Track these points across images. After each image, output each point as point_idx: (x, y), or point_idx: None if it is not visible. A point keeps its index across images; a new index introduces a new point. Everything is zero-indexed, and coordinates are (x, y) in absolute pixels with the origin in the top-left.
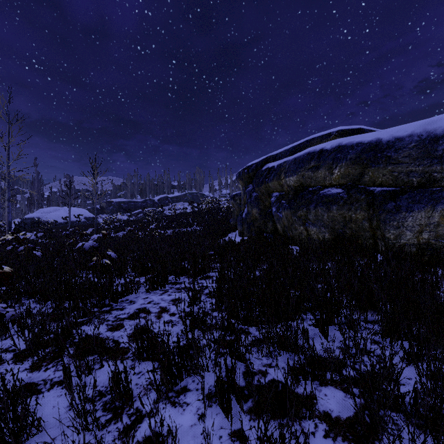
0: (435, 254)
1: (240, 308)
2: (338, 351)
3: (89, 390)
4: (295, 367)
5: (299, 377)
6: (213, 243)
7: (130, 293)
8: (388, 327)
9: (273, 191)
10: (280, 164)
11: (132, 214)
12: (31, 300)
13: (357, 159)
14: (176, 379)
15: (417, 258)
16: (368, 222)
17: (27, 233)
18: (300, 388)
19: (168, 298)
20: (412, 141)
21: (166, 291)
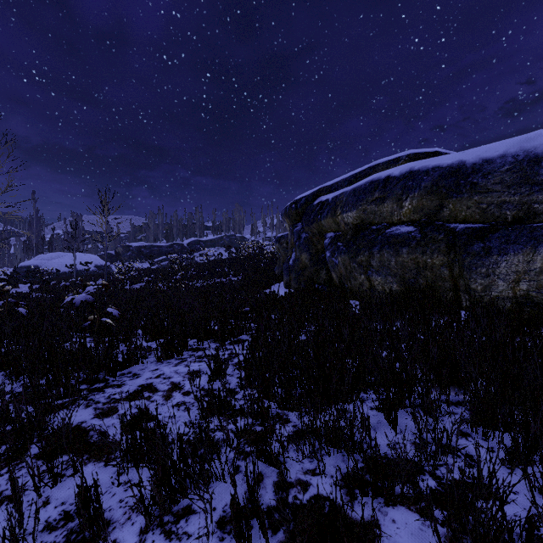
0: (536, 310)
1: (276, 385)
2: (412, 448)
3: (52, 511)
4: (349, 477)
5: (355, 490)
6: (251, 297)
7: (134, 363)
8: (479, 412)
9: (327, 231)
10: (336, 196)
11: (156, 262)
12: (0, 374)
13: (434, 188)
14: (176, 494)
15: (514, 316)
16: (448, 269)
17: (20, 285)
18: (355, 510)
19: (184, 370)
20: (505, 164)
21: (184, 360)
